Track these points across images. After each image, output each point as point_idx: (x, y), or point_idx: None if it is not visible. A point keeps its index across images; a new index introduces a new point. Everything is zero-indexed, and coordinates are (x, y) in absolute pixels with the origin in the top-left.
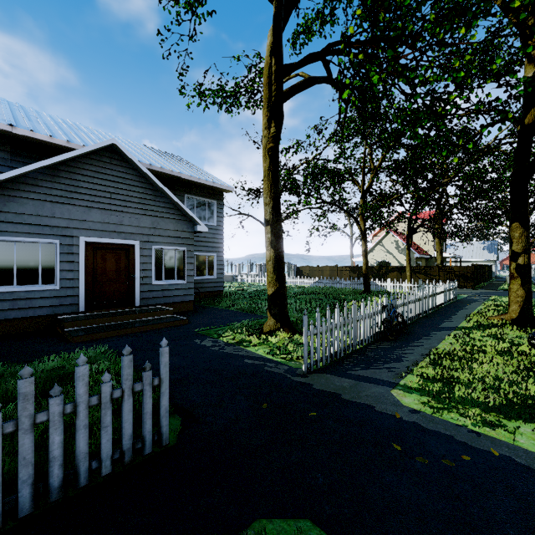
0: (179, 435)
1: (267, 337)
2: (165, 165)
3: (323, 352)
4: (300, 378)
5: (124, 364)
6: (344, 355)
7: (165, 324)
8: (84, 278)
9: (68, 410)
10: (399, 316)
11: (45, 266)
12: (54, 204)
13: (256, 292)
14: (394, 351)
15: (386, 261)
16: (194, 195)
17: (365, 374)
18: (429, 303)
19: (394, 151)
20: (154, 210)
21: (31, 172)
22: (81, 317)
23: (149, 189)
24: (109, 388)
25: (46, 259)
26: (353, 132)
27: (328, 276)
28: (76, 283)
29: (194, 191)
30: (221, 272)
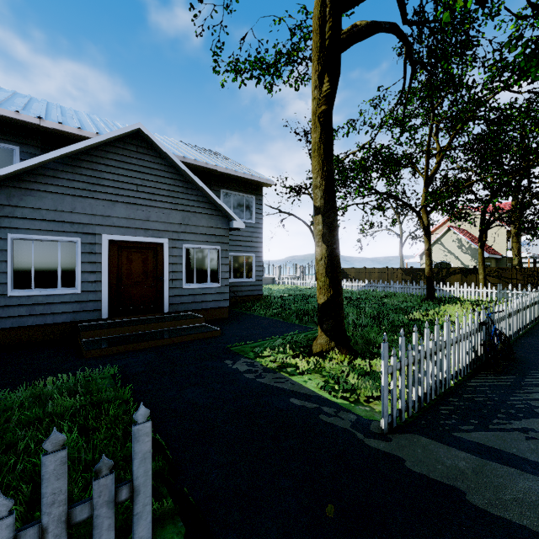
0: None
1: (318, 360)
2: (199, 157)
3: (408, 396)
4: (379, 442)
5: (45, 473)
6: (436, 397)
7: (194, 336)
8: (107, 281)
9: None
10: (501, 336)
11: (65, 267)
12: (75, 198)
13: (298, 297)
14: (513, 394)
15: (446, 262)
16: (231, 190)
17: (488, 441)
18: (527, 316)
19: (474, 123)
20: (184, 204)
21: (50, 162)
22: (102, 325)
23: (179, 180)
24: (7, 530)
25: (66, 259)
26: (410, 113)
27: (377, 278)
28: (99, 287)
29: (231, 186)
30: (260, 275)
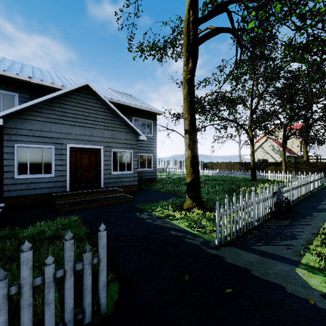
0: (115, 303)
1: (186, 213)
2: (120, 98)
3: (230, 229)
4: (213, 250)
5: (65, 248)
6: (246, 231)
7: (118, 201)
8: (69, 170)
9: (13, 291)
10: (286, 200)
11: (46, 162)
12: (51, 123)
13: (177, 179)
14: (286, 229)
15: (265, 158)
16: (138, 117)
17: (268, 250)
18: (305, 189)
19: (276, 80)
20: (112, 126)
21: (38, 104)
22: (67, 194)
23: (109, 113)
24: (52, 269)
25: (46, 158)
26: (243, 72)
27: (225, 168)
28: (64, 173)
29: (138, 115)
30: (155, 166)
